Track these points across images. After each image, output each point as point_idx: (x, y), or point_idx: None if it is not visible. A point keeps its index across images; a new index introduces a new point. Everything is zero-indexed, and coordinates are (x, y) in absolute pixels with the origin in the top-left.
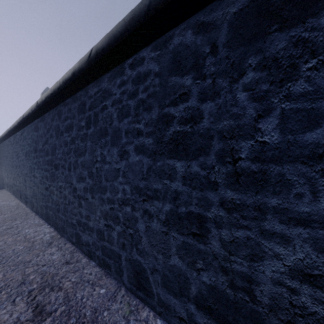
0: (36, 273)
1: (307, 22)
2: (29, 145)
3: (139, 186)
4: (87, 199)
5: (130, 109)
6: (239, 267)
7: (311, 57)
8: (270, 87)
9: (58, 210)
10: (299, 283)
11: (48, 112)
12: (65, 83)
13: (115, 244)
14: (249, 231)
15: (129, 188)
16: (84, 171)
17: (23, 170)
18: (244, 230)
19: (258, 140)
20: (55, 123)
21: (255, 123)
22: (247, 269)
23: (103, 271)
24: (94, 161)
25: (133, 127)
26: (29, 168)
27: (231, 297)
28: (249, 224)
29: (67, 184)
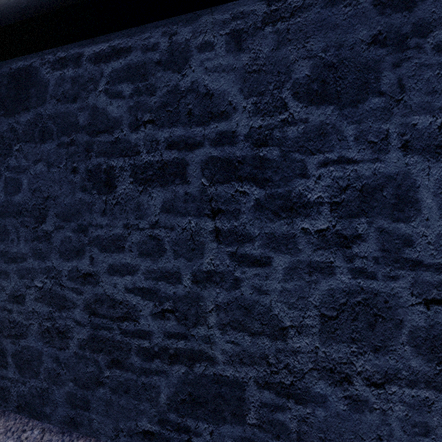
0: None
1: (16, 116)
2: None
3: None
4: None
5: None
6: None
7: (17, 142)
8: (0, 158)
9: None
10: (13, 304)
11: None
12: None
13: None
14: None
15: None
16: None
17: None
18: None
19: None
20: None
21: None
22: None
23: None
24: None
25: None
26: None
27: None
28: None
29: None
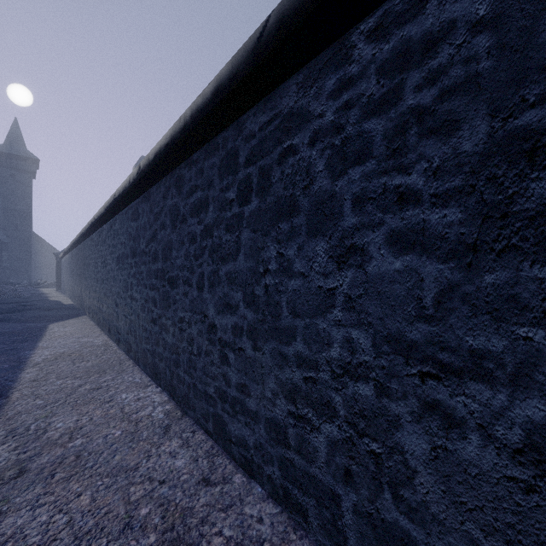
0: (150, 500)
1: None
2: (123, 245)
3: (405, 335)
4: (242, 351)
5: (371, 141)
6: None
7: None
8: None
9: (176, 362)
10: None
11: (157, 183)
12: (195, 117)
13: (319, 465)
14: None
15: (367, 338)
16: (235, 292)
17: (112, 286)
18: None
19: None
20: (171, 201)
21: None
22: None
23: (285, 514)
24: (259, 272)
25: (384, 185)
26: (123, 283)
27: None
28: None
29: (195, 315)
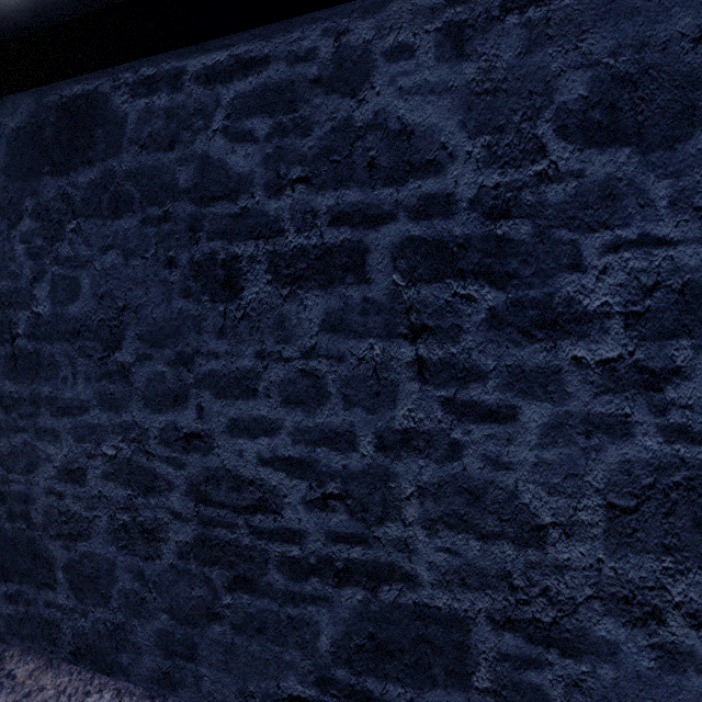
0: None
1: (70, 175)
2: None
3: None
4: None
5: None
6: (18, 487)
7: (73, 217)
8: (44, 243)
9: None
10: (65, 484)
11: None
12: None
13: None
14: (26, 434)
15: None
16: None
17: None
18: (22, 433)
19: (34, 312)
20: None
21: (31, 288)
22: (24, 486)
23: None
24: None
25: None
26: None
27: (9, 534)
28: (27, 424)
29: None
